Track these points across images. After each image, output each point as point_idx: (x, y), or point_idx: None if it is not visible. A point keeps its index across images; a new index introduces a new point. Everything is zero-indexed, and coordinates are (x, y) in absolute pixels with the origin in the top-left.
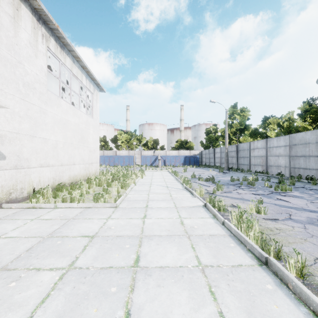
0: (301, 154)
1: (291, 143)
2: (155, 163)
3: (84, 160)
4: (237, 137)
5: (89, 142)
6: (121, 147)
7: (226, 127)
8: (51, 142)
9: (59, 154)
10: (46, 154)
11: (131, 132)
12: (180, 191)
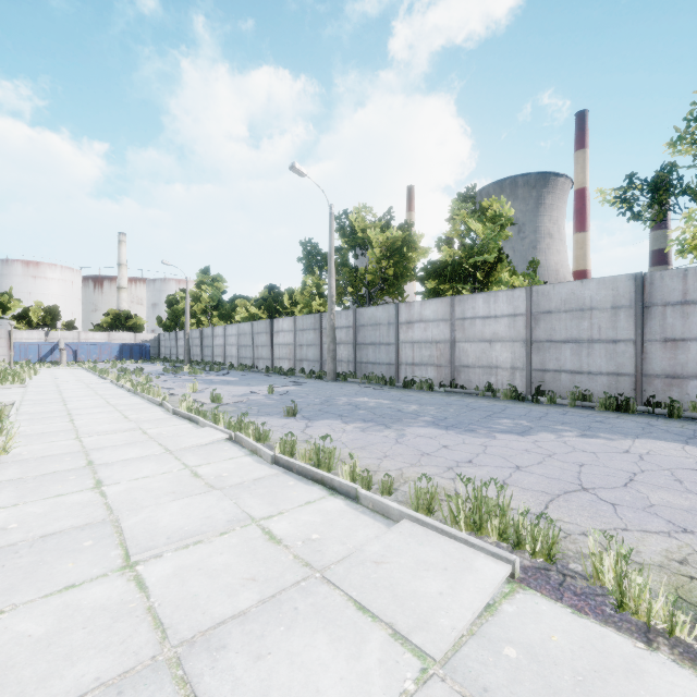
0: (244, 344)
1: (239, 333)
2: (53, 356)
3: None
4: (209, 317)
5: None
6: None
7: (188, 304)
8: None
9: None
10: None
11: None
12: (94, 379)
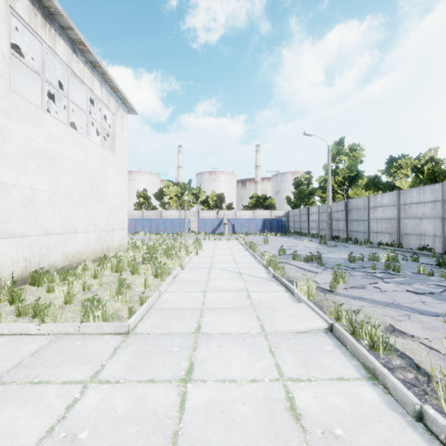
0: None
1: None
2: (219, 229)
3: (96, 224)
4: (344, 190)
5: (108, 195)
6: (170, 206)
7: (329, 174)
8: (21, 191)
9: (41, 213)
10: (8, 214)
11: (184, 183)
12: (264, 283)
